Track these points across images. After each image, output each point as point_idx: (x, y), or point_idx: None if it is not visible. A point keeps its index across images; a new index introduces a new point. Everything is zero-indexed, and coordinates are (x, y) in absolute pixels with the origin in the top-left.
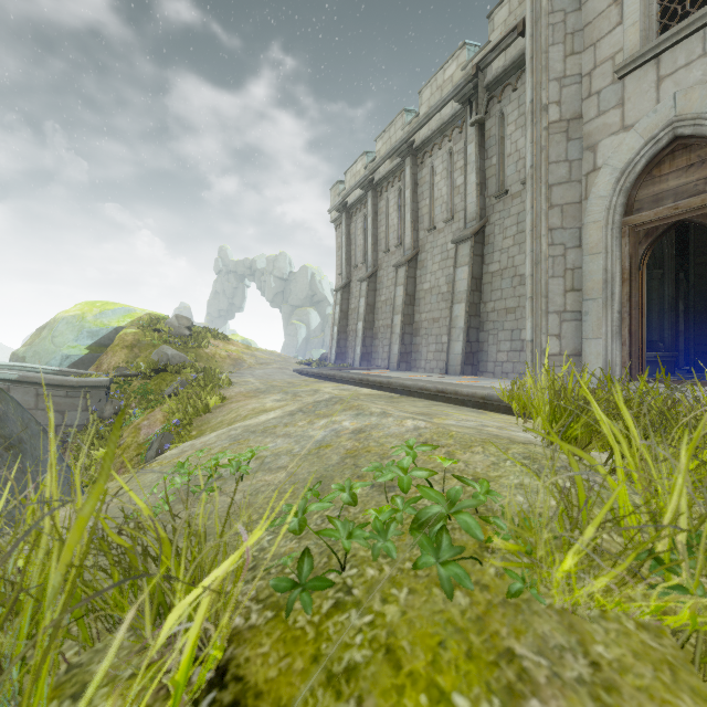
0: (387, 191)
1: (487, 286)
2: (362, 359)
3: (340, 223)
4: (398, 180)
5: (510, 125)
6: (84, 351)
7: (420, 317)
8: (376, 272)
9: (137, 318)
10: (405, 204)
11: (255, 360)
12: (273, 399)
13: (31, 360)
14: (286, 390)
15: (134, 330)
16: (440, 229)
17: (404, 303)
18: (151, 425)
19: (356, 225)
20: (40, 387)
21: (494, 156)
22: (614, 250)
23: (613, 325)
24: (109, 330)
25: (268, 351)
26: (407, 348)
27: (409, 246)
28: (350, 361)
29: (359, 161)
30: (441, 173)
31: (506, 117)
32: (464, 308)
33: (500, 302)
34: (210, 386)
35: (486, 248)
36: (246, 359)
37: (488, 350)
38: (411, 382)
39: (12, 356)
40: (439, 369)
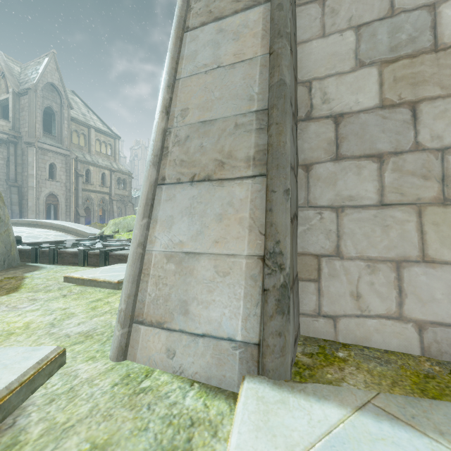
0: None
1: None
2: None
3: None
4: None
5: None
6: None
7: None
8: None
9: None
10: None
11: None
12: None
13: None
14: None
15: None
16: None
17: None
18: None
19: None
20: None
21: None
22: (45, 205)
23: (44, 217)
24: None
25: None
26: None
27: None
28: None
29: None
30: None
31: None
32: None
33: None
34: None
35: None
36: None
37: None
38: None
39: None
40: None
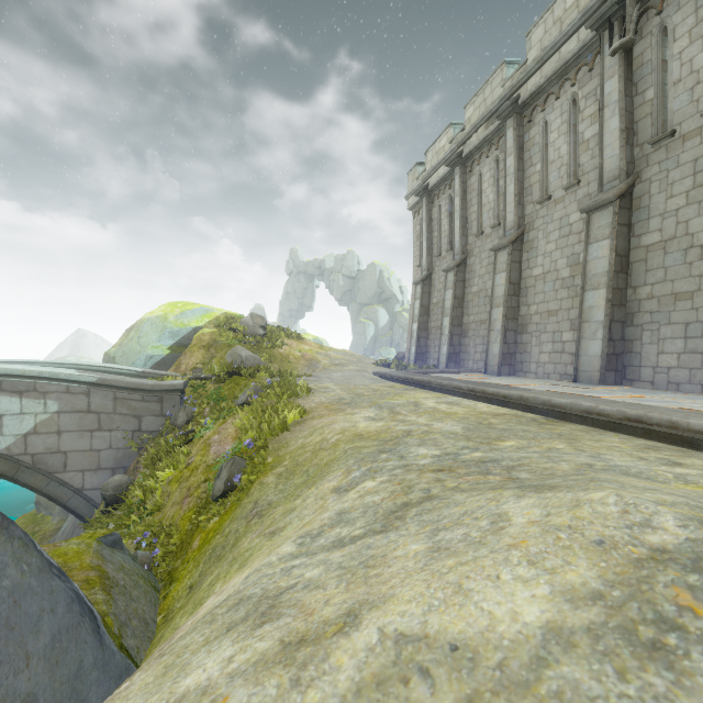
0: (479, 164)
1: (638, 265)
2: (449, 360)
3: (419, 209)
4: (495, 148)
5: (680, 39)
6: (166, 352)
7: (528, 310)
8: (465, 259)
9: (214, 318)
10: (507, 175)
11: (330, 361)
12: (365, 416)
13: (120, 360)
14: (378, 402)
15: (211, 330)
16: (557, 198)
17: (507, 293)
18: (222, 442)
19: (438, 210)
20: (117, 390)
21: (649, 88)
22: None
23: None
24: (189, 330)
25: (342, 351)
26: (510, 348)
27: (512, 225)
28: (432, 362)
29: (443, 136)
30: (559, 129)
31: (672, 30)
32: (604, 296)
33: (663, 285)
34: (286, 394)
35: (636, 214)
36: (321, 360)
37: (642, 351)
38: (565, 400)
39: (105, 356)
40: (557, 374)
